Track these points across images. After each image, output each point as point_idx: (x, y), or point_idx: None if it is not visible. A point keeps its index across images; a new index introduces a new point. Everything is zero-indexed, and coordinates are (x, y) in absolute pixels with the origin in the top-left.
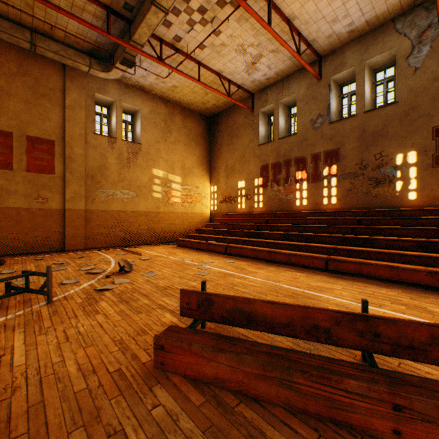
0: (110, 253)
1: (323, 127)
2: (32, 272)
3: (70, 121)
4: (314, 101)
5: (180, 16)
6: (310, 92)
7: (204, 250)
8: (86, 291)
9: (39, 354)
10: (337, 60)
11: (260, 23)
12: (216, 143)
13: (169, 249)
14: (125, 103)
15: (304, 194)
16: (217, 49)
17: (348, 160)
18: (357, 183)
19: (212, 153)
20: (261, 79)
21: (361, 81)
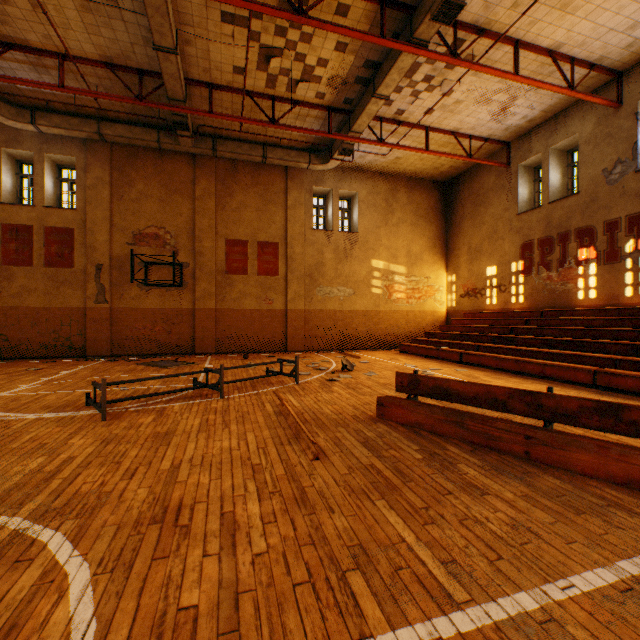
0: (328, 355)
1: (624, 178)
2: (285, 360)
3: (291, 221)
4: (608, 140)
5: (402, 92)
6: (601, 128)
7: (433, 358)
8: (319, 380)
9: (306, 404)
10: None
11: (501, 77)
12: (454, 217)
13: (390, 355)
14: (342, 190)
15: (592, 282)
16: (450, 108)
17: None
18: None
19: (448, 230)
20: (519, 123)
21: None
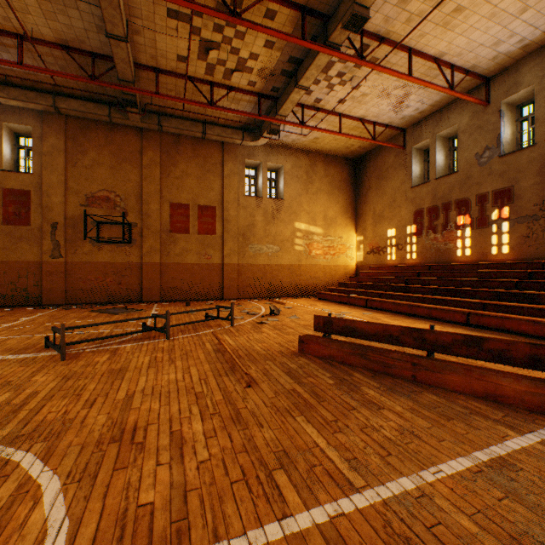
0: (259, 302)
1: (491, 161)
2: (222, 306)
3: (227, 188)
4: (479, 131)
5: (320, 84)
6: (474, 121)
7: (344, 304)
8: (251, 323)
9: (240, 343)
10: (510, 79)
11: (398, 77)
12: (362, 188)
13: (310, 301)
14: (270, 163)
15: (467, 242)
16: (358, 99)
17: (525, 200)
18: (536, 228)
19: (357, 199)
20: (412, 114)
21: (541, 103)
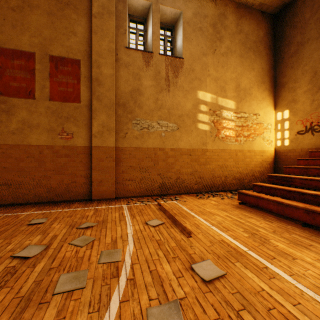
0: (138, 215)
1: None
2: None
3: (97, 33)
4: None
5: None
6: None
7: None
8: None
9: None
10: None
11: None
12: (287, 47)
13: (233, 212)
14: (163, 7)
15: None
16: None
17: None
18: None
19: (278, 64)
20: None
21: None
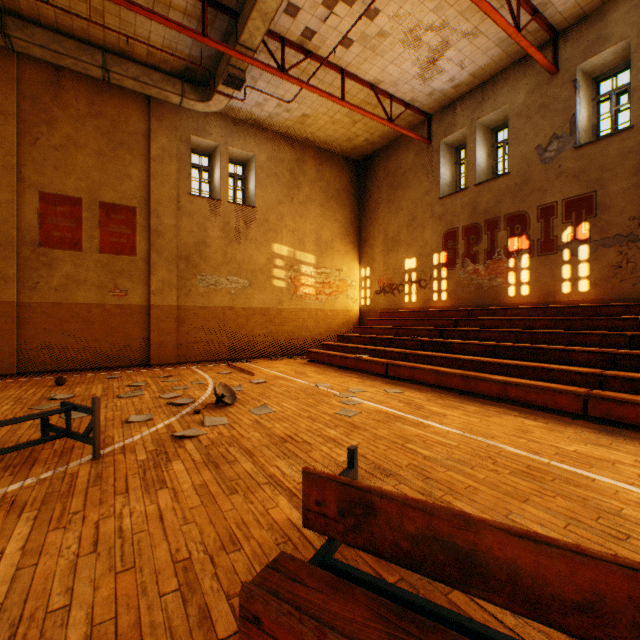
0: (210, 370)
1: (561, 156)
2: (73, 406)
3: (157, 179)
4: (543, 112)
5: None
6: (535, 98)
7: (350, 369)
8: (157, 438)
9: (34, 580)
10: (591, 32)
11: None
12: (369, 201)
13: (296, 366)
14: (233, 148)
15: (524, 276)
16: (372, 42)
17: (615, 211)
18: (633, 253)
19: (362, 217)
20: (445, 87)
21: None
